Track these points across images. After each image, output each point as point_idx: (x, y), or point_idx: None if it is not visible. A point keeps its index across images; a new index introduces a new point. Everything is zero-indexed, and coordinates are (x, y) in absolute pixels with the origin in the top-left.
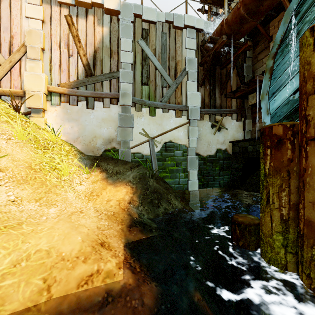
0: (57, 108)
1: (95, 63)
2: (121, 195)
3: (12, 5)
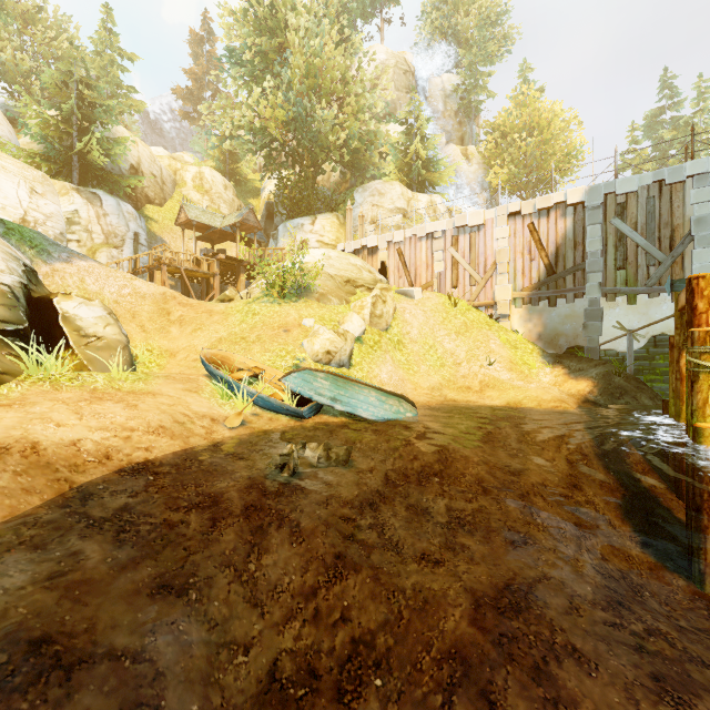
0: (520, 311)
1: (557, 261)
2: (582, 387)
3: (486, 234)
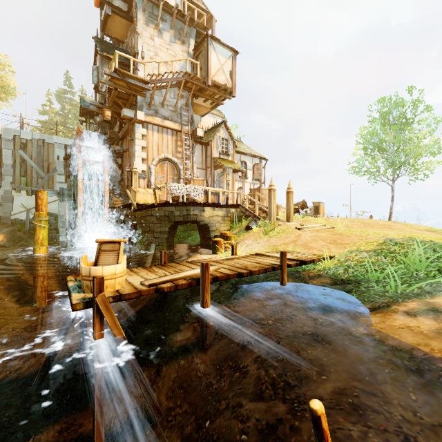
0: None
1: None
2: None
3: None
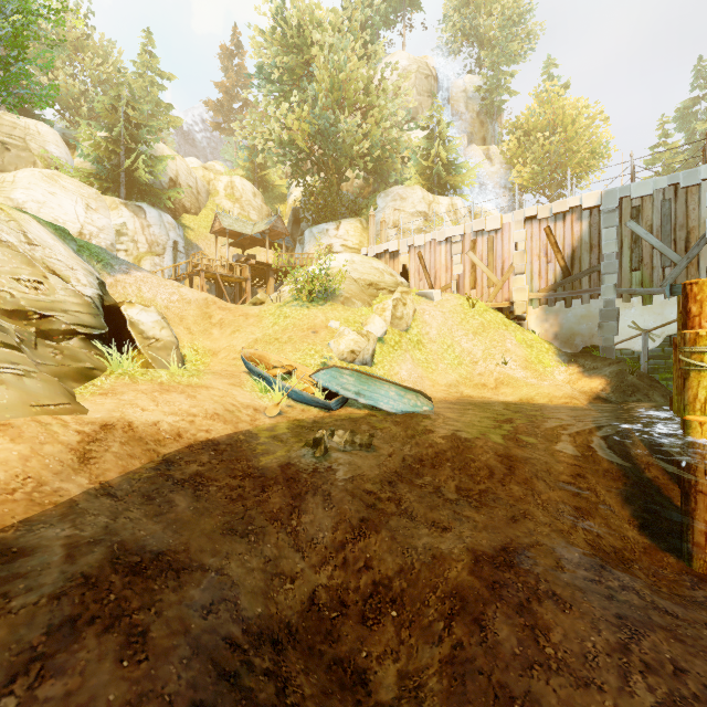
0: (536, 311)
1: (573, 263)
2: (595, 385)
3: (503, 237)
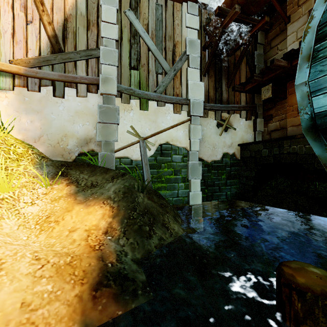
0: (9, 94)
1: (66, 36)
2: (94, 219)
3: None
